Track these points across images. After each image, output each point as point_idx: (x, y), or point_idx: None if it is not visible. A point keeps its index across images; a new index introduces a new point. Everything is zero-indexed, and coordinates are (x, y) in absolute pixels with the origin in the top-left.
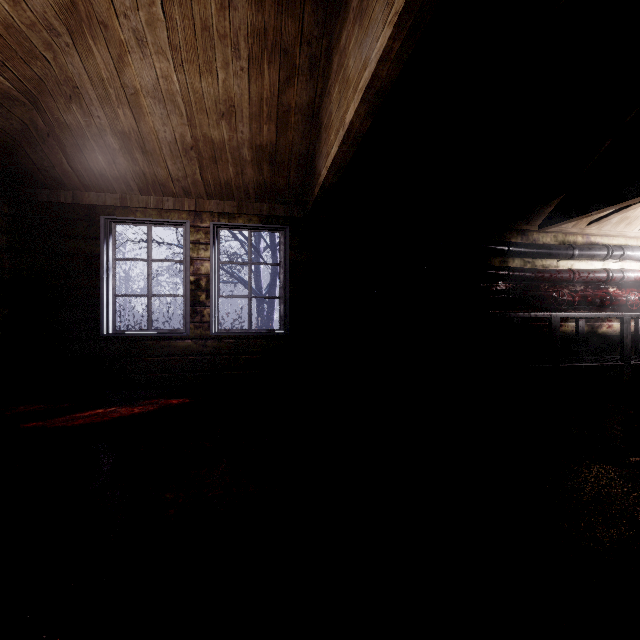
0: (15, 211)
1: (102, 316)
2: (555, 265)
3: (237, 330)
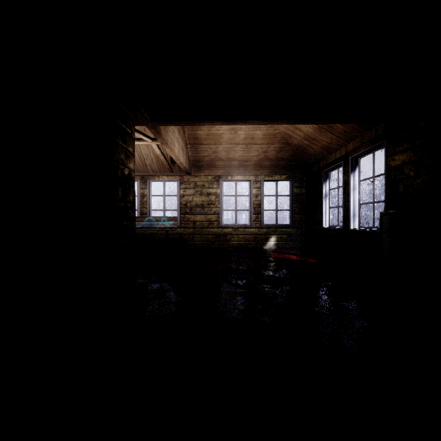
0: (308, 178)
1: (322, 218)
2: None
3: (367, 227)
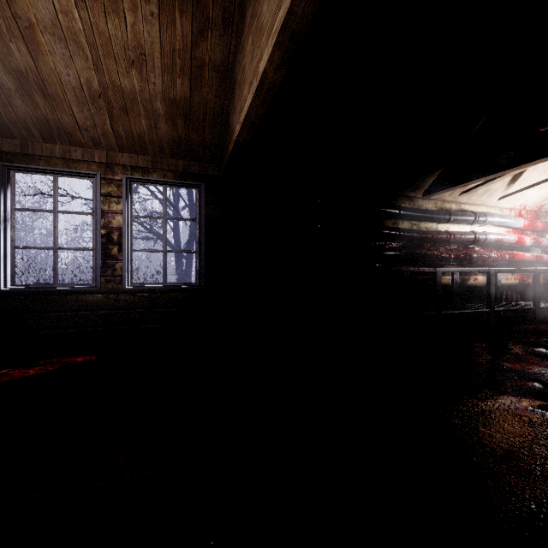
0: None
1: None
2: (435, 227)
3: (152, 284)
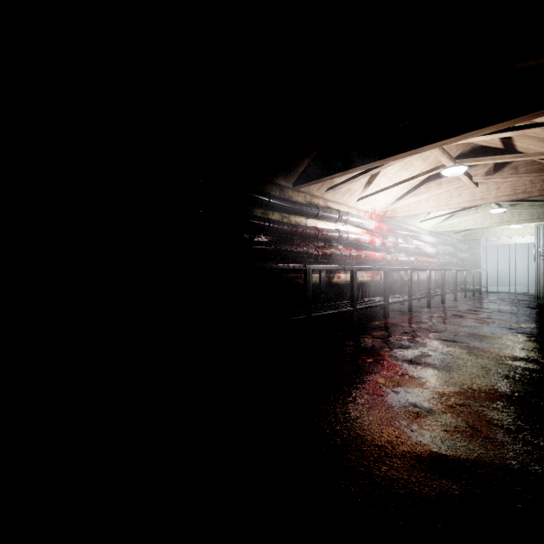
0: None
1: None
2: (305, 222)
3: None
